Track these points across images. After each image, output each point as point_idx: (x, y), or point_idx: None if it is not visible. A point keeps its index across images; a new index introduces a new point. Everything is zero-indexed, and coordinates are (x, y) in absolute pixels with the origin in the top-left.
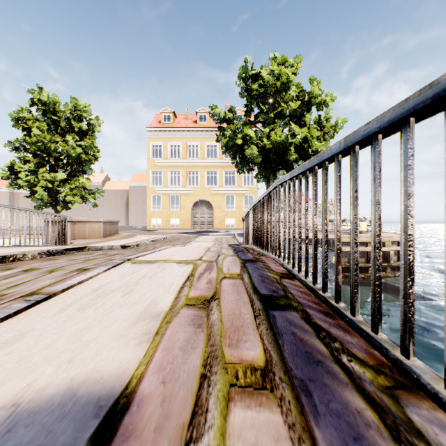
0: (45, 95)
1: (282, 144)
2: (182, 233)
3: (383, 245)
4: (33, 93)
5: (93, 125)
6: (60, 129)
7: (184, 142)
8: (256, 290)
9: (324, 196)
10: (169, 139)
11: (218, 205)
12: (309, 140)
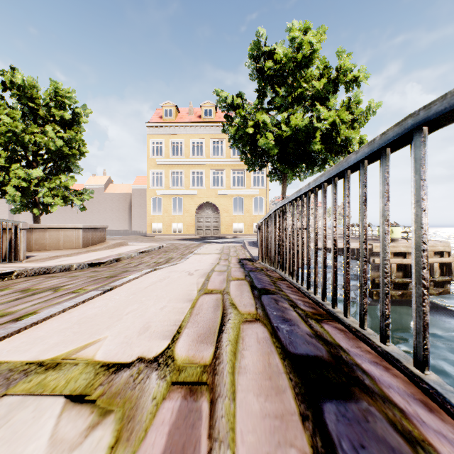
0: (19, 77)
1: (304, 131)
2: (184, 240)
3: None
4: (4, 75)
5: (78, 115)
6: (40, 119)
7: (187, 139)
8: None
9: None
10: (171, 136)
11: (225, 209)
12: (338, 126)
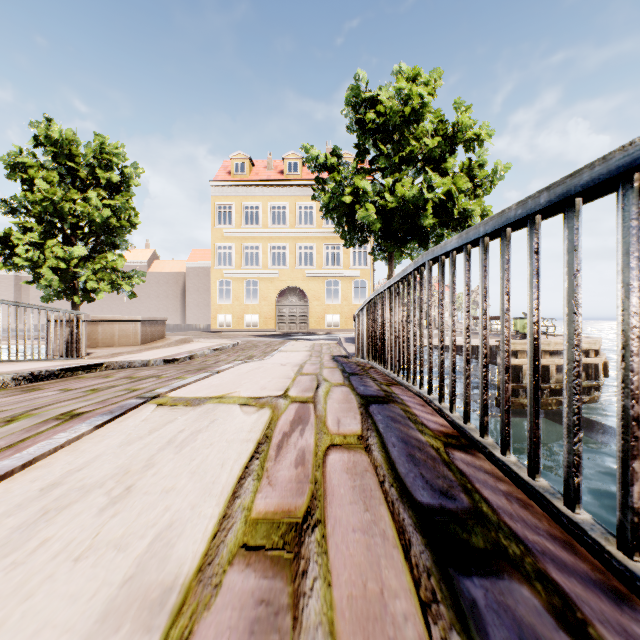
0: (56, 130)
1: (413, 202)
2: (261, 337)
3: None
4: (37, 127)
5: (128, 176)
6: (79, 181)
7: (265, 202)
8: (403, 491)
9: (572, 280)
10: (243, 198)
11: (315, 295)
12: (454, 196)
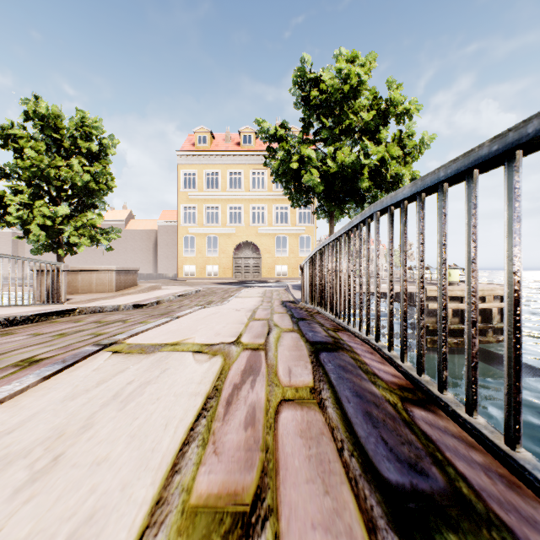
0: (43, 106)
1: (352, 168)
2: (220, 284)
3: (483, 301)
4: (27, 104)
5: (105, 146)
6: (63, 150)
7: (224, 169)
8: (366, 463)
9: None
10: (205, 166)
11: (266, 249)
12: (387, 162)
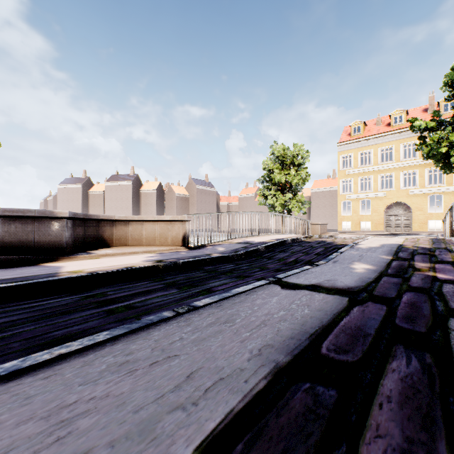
0: (279, 147)
1: None
2: (375, 235)
3: None
4: (272, 147)
5: (304, 158)
6: (284, 165)
7: (375, 148)
8: (432, 241)
9: None
10: (359, 149)
11: (418, 207)
12: None
